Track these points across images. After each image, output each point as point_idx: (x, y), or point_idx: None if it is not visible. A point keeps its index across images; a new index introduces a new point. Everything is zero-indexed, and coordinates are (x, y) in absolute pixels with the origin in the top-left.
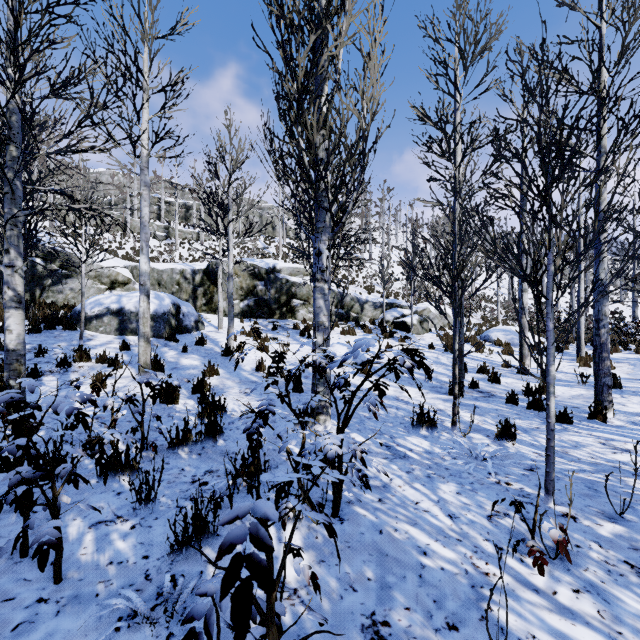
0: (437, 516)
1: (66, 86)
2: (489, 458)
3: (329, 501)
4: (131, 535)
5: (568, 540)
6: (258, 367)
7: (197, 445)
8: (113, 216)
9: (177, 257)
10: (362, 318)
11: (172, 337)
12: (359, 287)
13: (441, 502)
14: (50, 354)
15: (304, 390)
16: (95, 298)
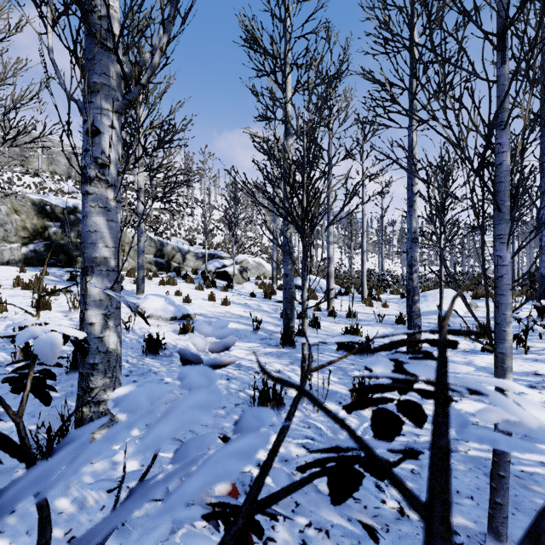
0: None
1: None
2: None
3: None
4: None
5: None
6: None
7: None
8: None
9: None
10: (184, 268)
11: None
12: (181, 239)
13: None
14: None
15: None
16: None
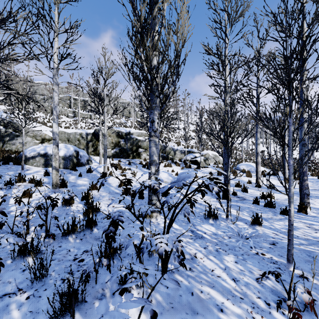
0: (226, 280)
1: (3, 20)
2: (249, 237)
3: (159, 271)
4: (25, 305)
5: (313, 300)
6: (120, 184)
7: (81, 233)
8: (32, 98)
9: (79, 127)
10: (175, 158)
11: (74, 168)
12: (173, 142)
13: (227, 269)
14: (2, 178)
15: (144, 197)
16: (32, 147)
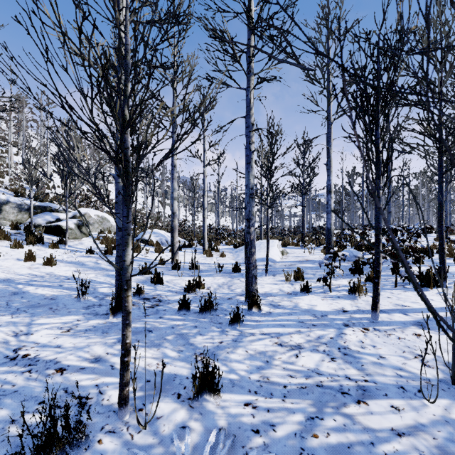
0: None
1: None
2: None
3: None
4: None
5: None
6: None
7: None
8: None
9: None
10: None
11: None
12: (3, 188)
13: None
14: None
15: None
16: None
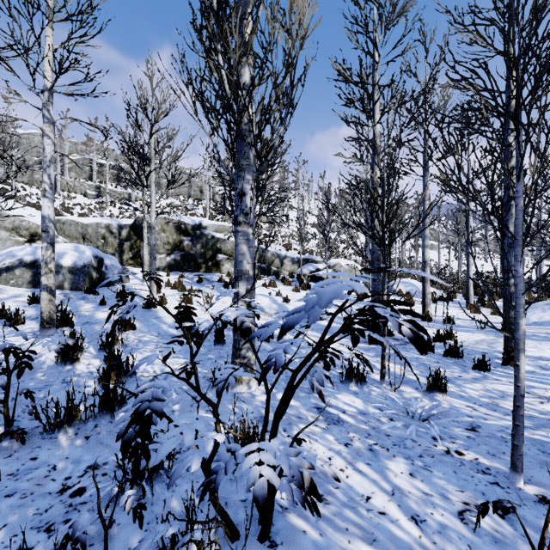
0: (398, 521)
1: None
2: (426, 417)
3: (255, 507)
4: None
5: None
6: None
7: (88, 423)
8: None
9: (107, 215)
10: (282, 272)
11: (91, 290)
12: (278, 245)
13: (397, 494)
14: None
15: (227, 343)
16: (7, 250)
